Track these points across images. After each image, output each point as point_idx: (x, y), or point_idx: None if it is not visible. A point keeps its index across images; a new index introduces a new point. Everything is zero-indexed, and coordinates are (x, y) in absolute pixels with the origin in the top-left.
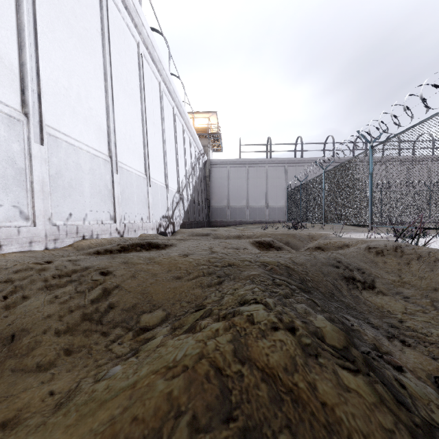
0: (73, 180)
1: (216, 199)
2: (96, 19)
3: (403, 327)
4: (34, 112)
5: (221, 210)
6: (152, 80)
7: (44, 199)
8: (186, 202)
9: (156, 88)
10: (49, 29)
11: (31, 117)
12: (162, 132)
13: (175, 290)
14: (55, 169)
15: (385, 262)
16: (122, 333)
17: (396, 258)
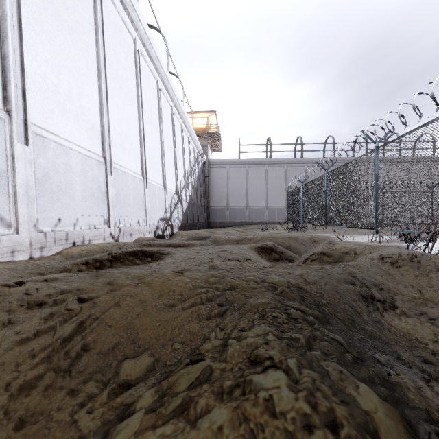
0: (63, 183)
1: (215, 200)
2: (89, 12)
3: (438, 363)
4: (18, 109)
5: (221, 210)
6: (149, 78)
7: (28, 204)
8: (185, 203)
9: (154, 87)
10: (36, 21)
11: (14, 115)
12: (160, 131)
13: (167, 324)
14: (42, 171)
15: (402, 274)
16: (95, 391)
17: (413, 270)
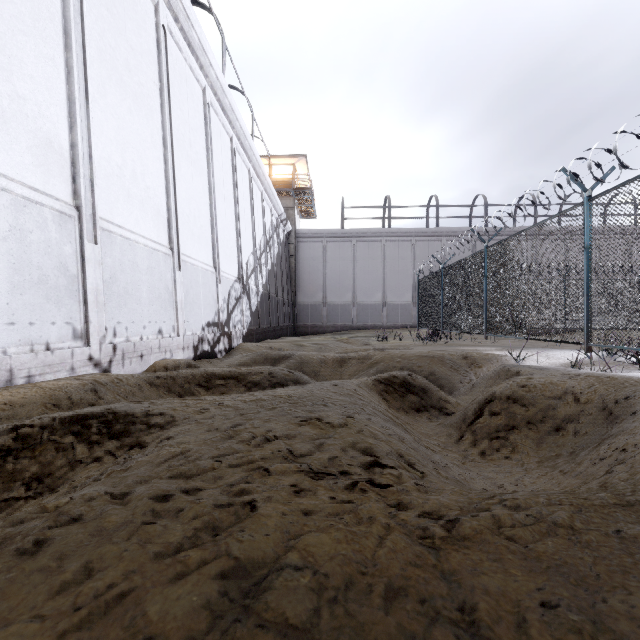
0: None
1: (305, 292)
2: None
3: None
4: None
5: (314, 308)
6: (189, 81)
7: None
8: (255, 296)
9: (197, 98)
10: None
11: None
12: (208, 175)
13: None
14: None
15: None
16: None
17: None
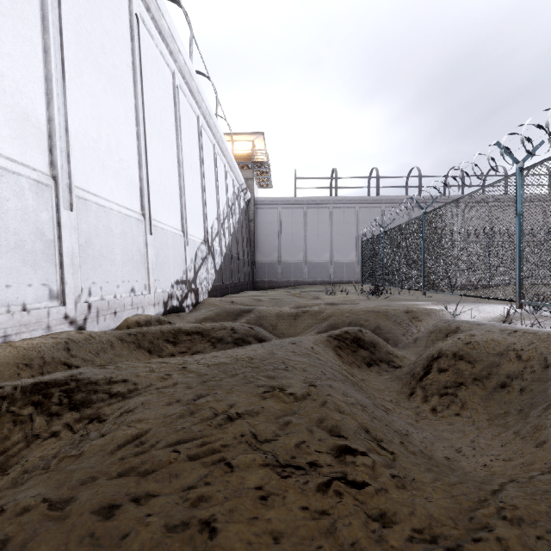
0: None
1: (263, 252)
2: None
3: None
4: None
5: (270, 266)
6: (159, 65)
7: None
8: (219, 256)
9: (167, 80)
10: None
11: None
12: (177, 149)
13: None
14: None
15: None
16: None
17: None
